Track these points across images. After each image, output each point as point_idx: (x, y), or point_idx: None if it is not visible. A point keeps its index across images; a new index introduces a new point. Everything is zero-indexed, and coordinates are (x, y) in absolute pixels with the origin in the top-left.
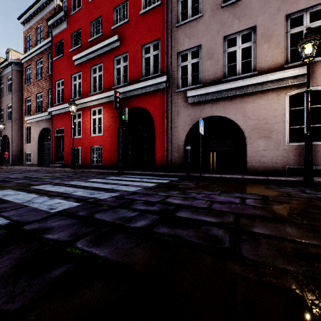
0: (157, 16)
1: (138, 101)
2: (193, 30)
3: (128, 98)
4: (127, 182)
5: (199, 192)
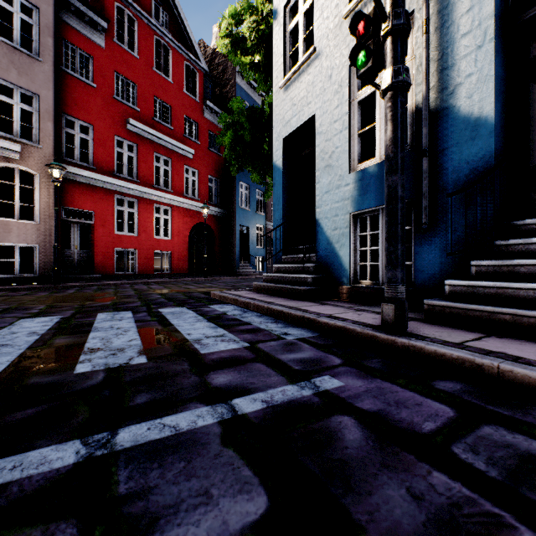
0: None
1: None
2: None
3: None
4: None
5: None
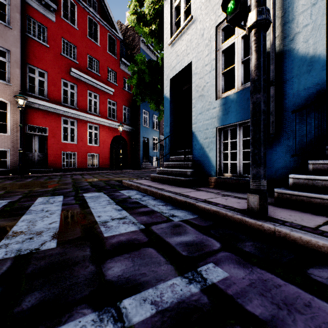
0: None
1: None
2: None
3: None
4: None
5: None
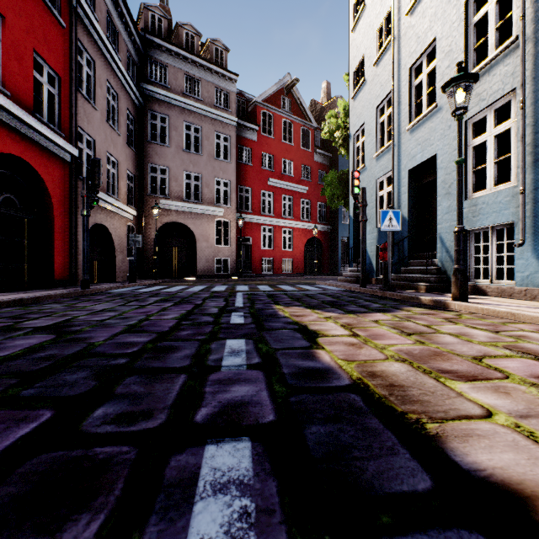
0: (58, 38)
1: (29, 151)
2: (91, 116)
3: (7, 127)
4: (179, 287)
5: (200, 284)
